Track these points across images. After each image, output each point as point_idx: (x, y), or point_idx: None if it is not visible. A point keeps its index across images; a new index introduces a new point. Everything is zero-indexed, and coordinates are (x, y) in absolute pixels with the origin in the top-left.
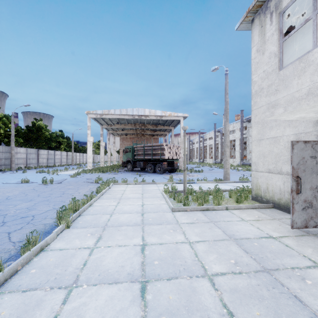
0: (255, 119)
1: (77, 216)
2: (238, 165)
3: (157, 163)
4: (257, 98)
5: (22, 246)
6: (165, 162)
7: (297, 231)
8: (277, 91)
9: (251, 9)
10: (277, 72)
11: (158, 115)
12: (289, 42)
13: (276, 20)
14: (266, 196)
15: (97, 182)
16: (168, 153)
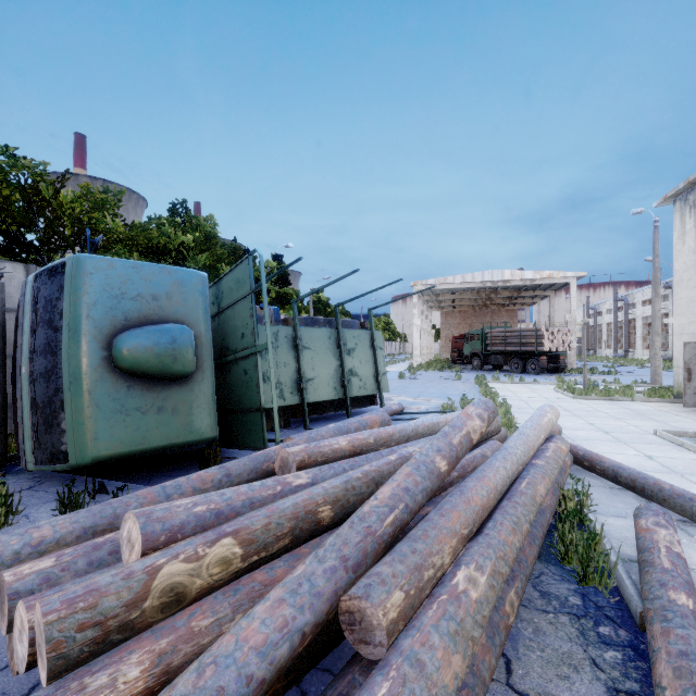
0: (676, 311)
1: None
2: None
3: (528, 358)
4: (678, 289)
5: None
6: (544, 356)
7: (690, 411)
8: (694, 288)
9: (668, 197)
10: (694, 269)
11: (528, 278)
12: None
13: (694, 217)
14: None
15: (459, 379)
16: (549, 342)
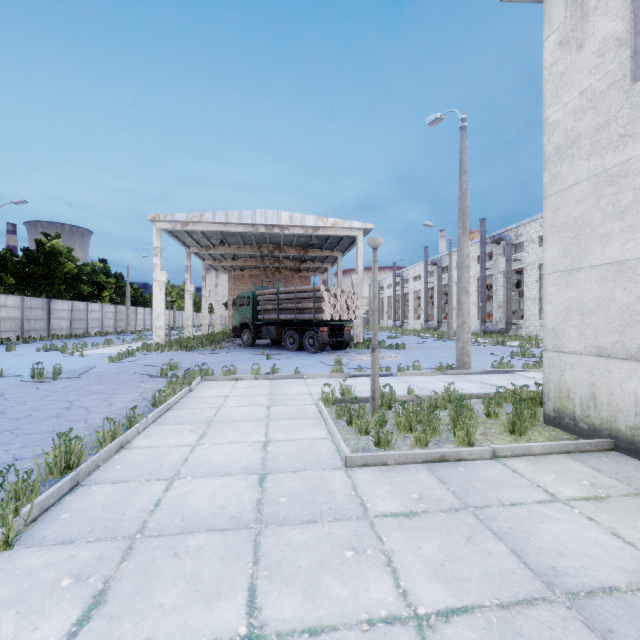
0: (555, 219)
1: (62, 493)
2: (474, 332)
3: (307, 330)
4: (560, 165)
5: None
6: (325, 326)
7: None
8: (625, 139)
9: None
10: (626, 87)
11: (310, 226)
12: None
13: None
14: (588, 417)
15: (165, 375)
16: (330, 307)
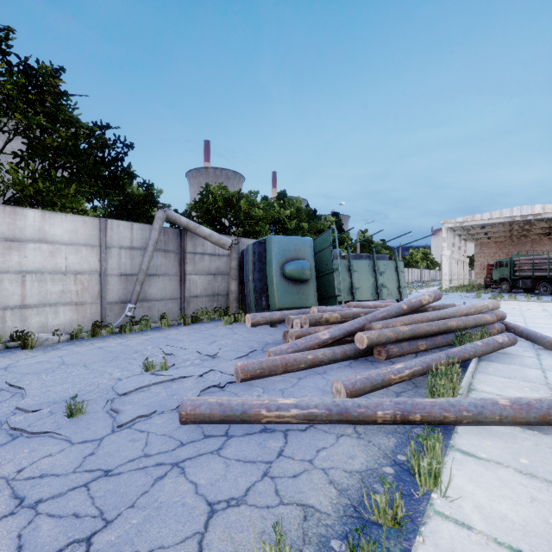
0: None
1: None
2: None
3: None
4: None
5: None
6: None
7: None
8: None
9: None
10: None
11: None
12: None
13: None
14: None
15: (478, 298)
16: None
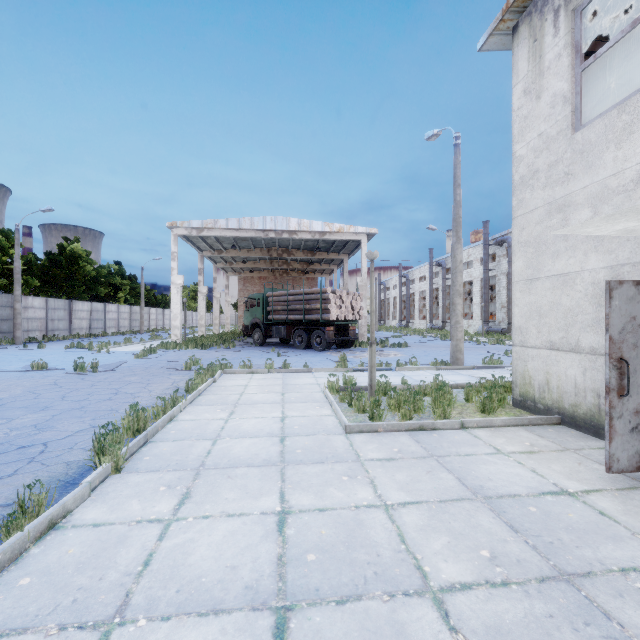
0: (521, 236)
1: (140, 445)
2: (478, 332)
3: (315, 329)
4: (524, 192)
5: (8, 516)
6: (331, 326)
7: (619, 477)
8: (568, 176)
9: (513, 3)
10: (569, 135)
11: (317, 231)
12: (591, 76)
13: (567, 24)
14: (544, 399)
15: (189, 369)
16: (336, 308)
